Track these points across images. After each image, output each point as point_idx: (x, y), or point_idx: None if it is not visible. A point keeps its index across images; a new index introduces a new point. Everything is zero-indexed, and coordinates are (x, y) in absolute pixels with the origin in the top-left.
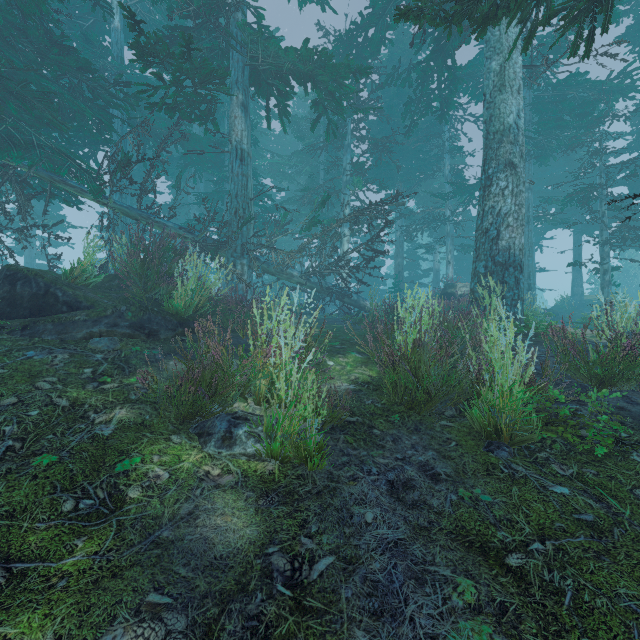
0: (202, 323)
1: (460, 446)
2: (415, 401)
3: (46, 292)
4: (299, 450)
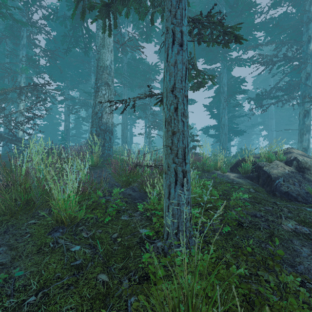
0: None
1: (31, 236)
2: (13, 211)
3: None
4: None
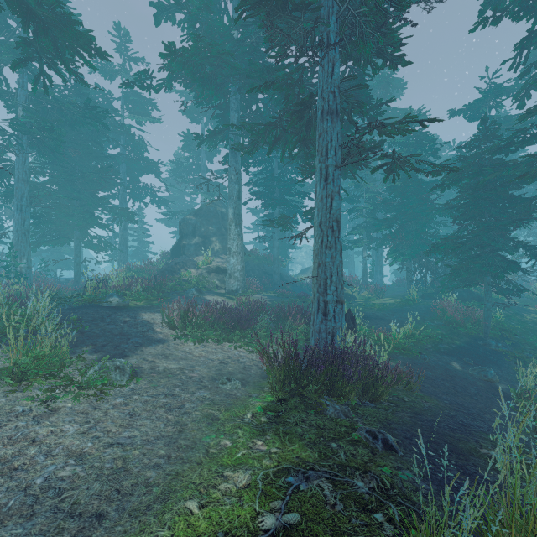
0: (536, 306)
1: None
2: None
3: (478, 296)
4: None
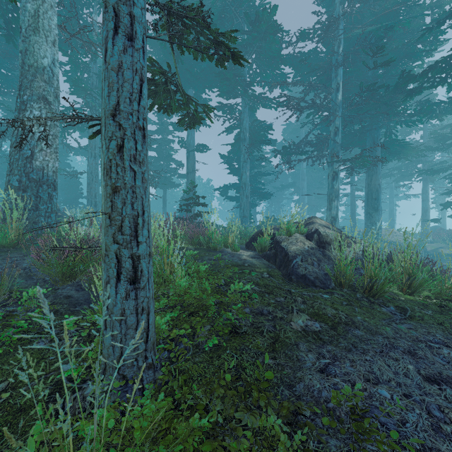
0: None
1: None
2: None
3: None
4: None
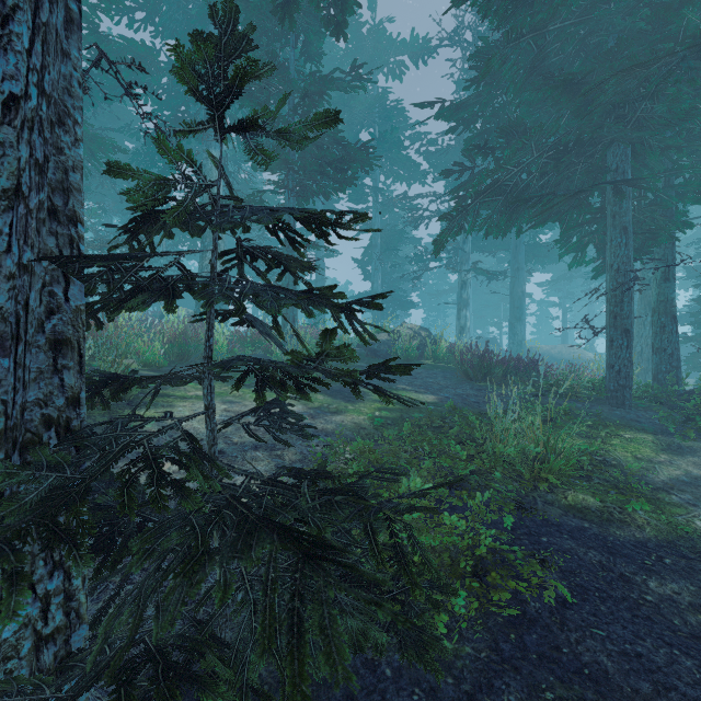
0: None
1: None
2: (186, 355)
3: None
4: (154, 362)
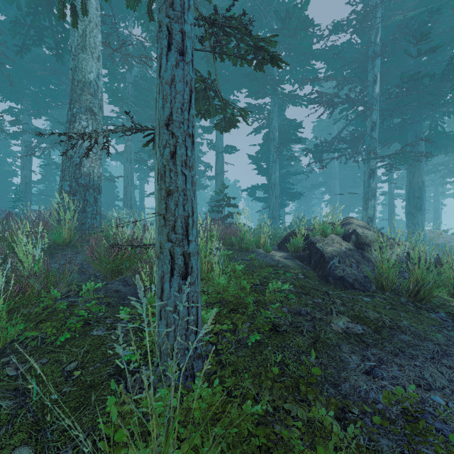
0: None
1: None
2: None
3: None
4: None
